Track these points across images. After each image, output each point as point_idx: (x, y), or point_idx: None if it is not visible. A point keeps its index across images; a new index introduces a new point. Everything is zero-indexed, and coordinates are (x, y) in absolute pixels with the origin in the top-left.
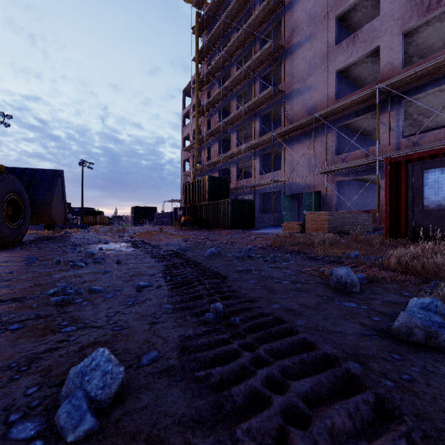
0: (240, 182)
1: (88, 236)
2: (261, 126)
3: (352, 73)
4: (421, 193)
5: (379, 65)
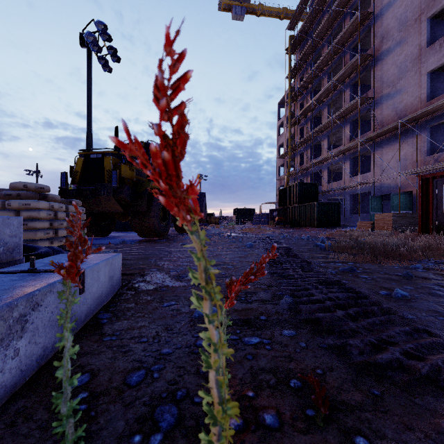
0: (330, 184)
1: (218, 229)
2: (351, 131)
3: None
4: (442, 201)
5: None
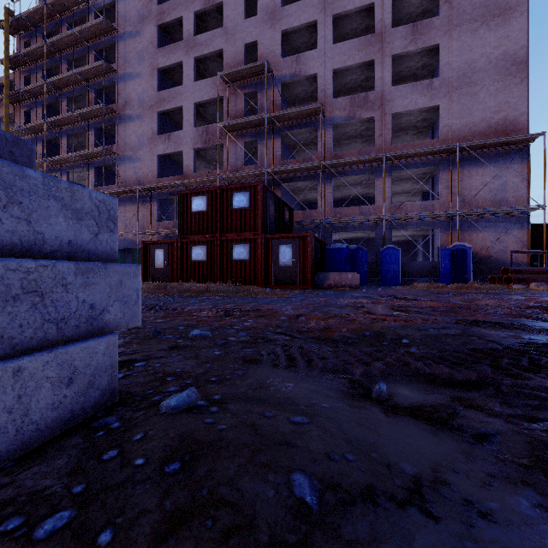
0: None
1: None
2: (96, 177)
3: (174, 158)
4: (154, 260)
5: None
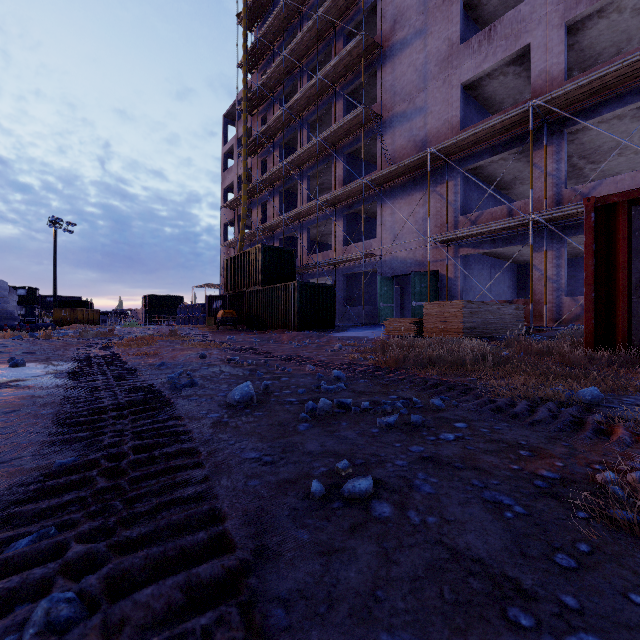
0: (312, 257)
1: (5, 346)
2: (345, 171)
3: (484, 90)
4: None
5: (525, 79)
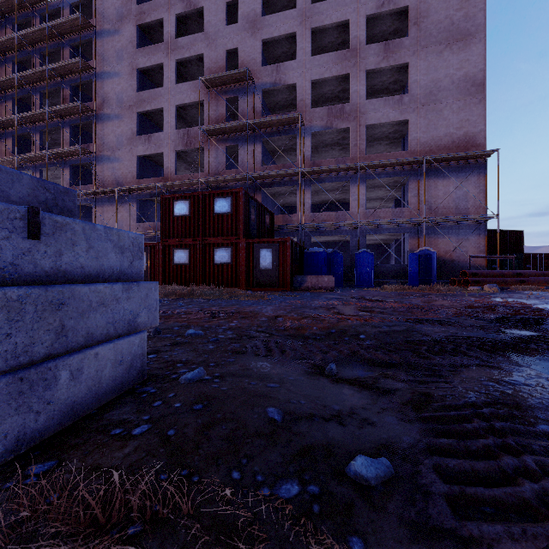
0: None
1: None
2: (71, 176)
3: (154, 159)
4: None
5: None
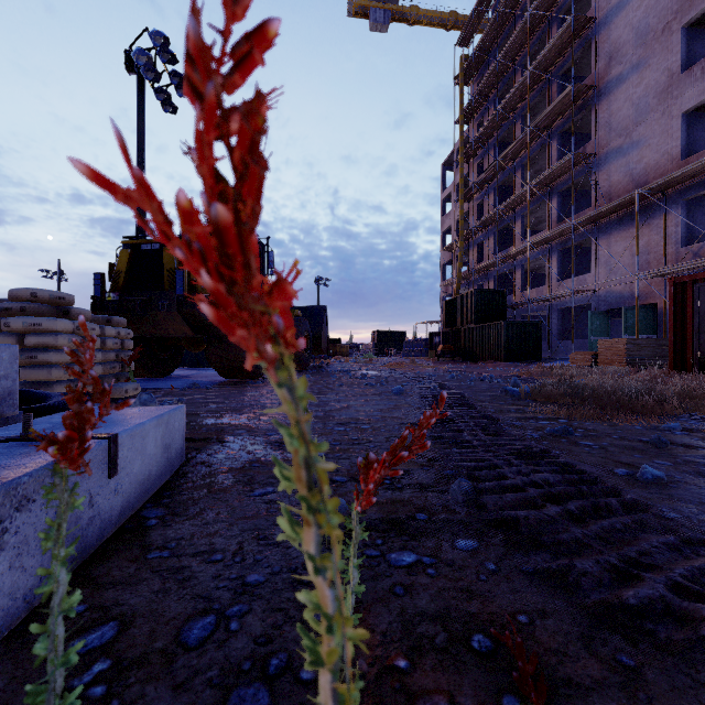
0: (526, 293)
1: (347, 365)
2: (559, 208)
3: None
4: None
5: None
